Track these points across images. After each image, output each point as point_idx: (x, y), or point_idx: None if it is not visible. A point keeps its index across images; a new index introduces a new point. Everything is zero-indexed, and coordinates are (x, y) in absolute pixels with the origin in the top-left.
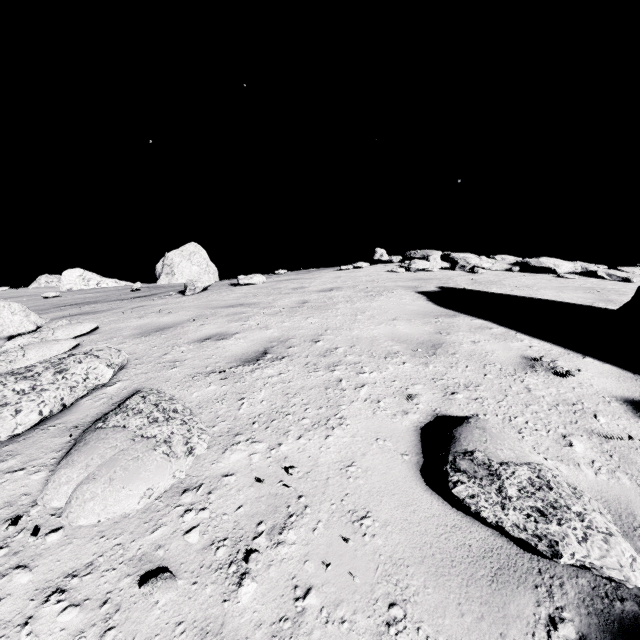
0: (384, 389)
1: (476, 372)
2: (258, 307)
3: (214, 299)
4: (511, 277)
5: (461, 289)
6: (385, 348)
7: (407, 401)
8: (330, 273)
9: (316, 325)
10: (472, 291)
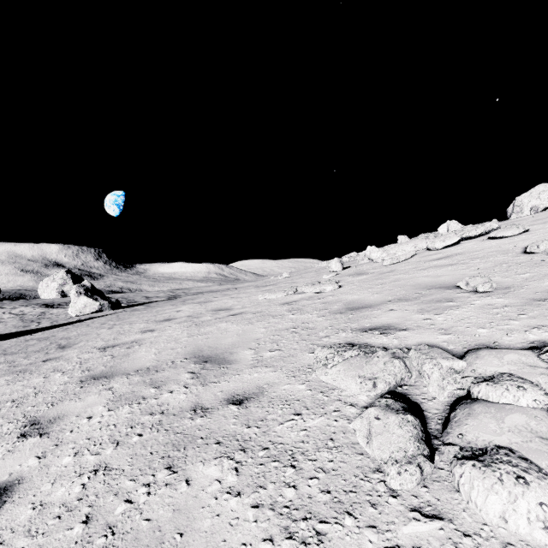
0: None
1: None
2: None
3: None
4: None
5: None
6: None
7: None
8: None
9: None
10: None
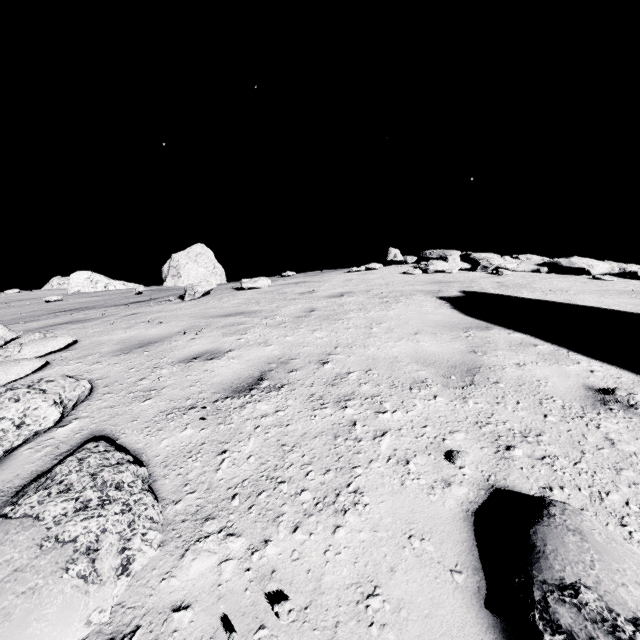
0: (413, 440)
1: (532, 411)
2: (259, 316)
3: (213, 306)
4: (540, 279)
5: (488, 294)
6: (409, 374)
7: (447, 462)
8: (340, 275)
9: (324, 340)
10: (501, 296)
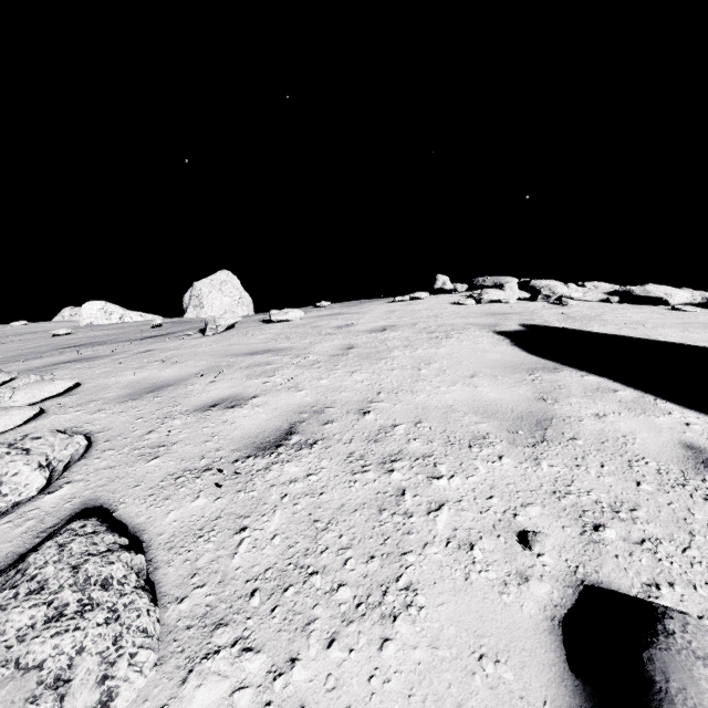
0: (477, 516)
1: (621, 477)
2: (289, 354)
3: (237, 342)
4: (611, 310)
5: (552, 328)
6: (467, 427)
7: (521, 546)
8: (382, 306)
9: (364, 384)
10: (568, 330)
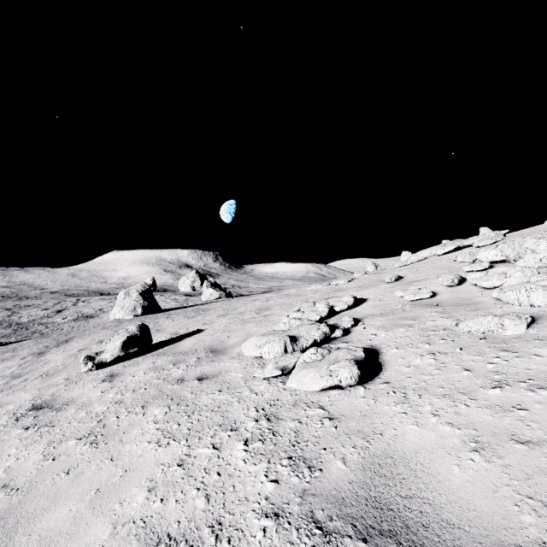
0: None
1: None
2: None
3: None
4: None
5: None
6: None
7: None
8: None
9: None
10: None
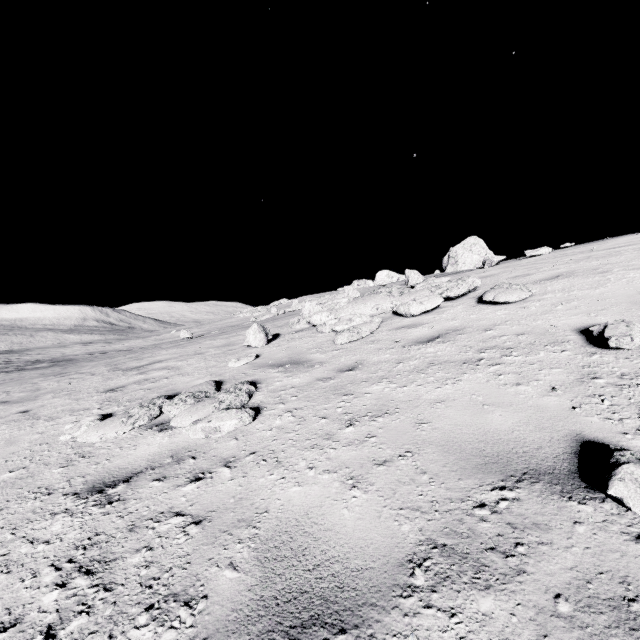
0: (639, 278)
1: None
2: (548, 263)
3: (510, 265)
4: None
5: None
6: None
7: None
8: (627, 237)
9: (598, 264)
10: None
